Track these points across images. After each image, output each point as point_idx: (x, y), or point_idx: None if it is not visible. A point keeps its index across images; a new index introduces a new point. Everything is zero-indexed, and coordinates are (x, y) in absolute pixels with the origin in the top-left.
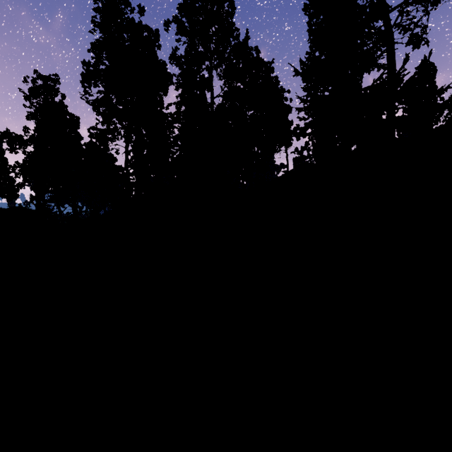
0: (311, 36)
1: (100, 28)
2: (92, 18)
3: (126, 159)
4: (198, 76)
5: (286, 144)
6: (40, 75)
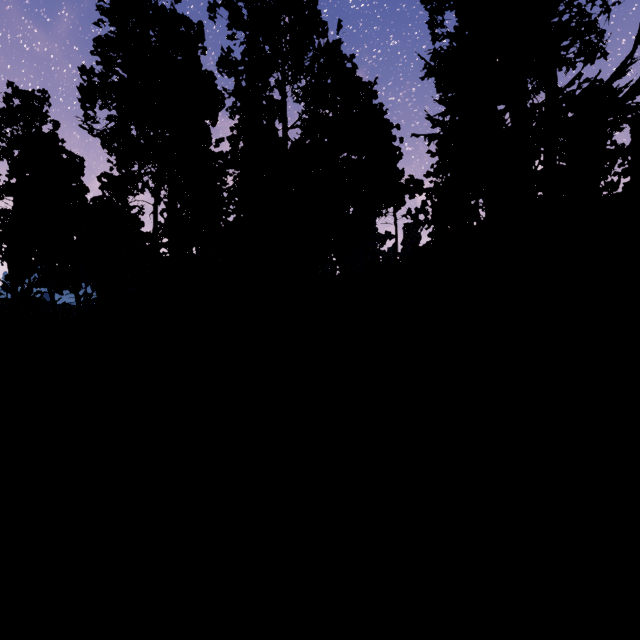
0: (456, 3)
1: (111, 18)
2: (98, 1)
3: (154, 223)
4: (265, 98)
5: (396, 203)
6: (18, 90)
